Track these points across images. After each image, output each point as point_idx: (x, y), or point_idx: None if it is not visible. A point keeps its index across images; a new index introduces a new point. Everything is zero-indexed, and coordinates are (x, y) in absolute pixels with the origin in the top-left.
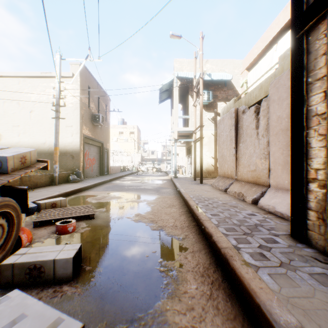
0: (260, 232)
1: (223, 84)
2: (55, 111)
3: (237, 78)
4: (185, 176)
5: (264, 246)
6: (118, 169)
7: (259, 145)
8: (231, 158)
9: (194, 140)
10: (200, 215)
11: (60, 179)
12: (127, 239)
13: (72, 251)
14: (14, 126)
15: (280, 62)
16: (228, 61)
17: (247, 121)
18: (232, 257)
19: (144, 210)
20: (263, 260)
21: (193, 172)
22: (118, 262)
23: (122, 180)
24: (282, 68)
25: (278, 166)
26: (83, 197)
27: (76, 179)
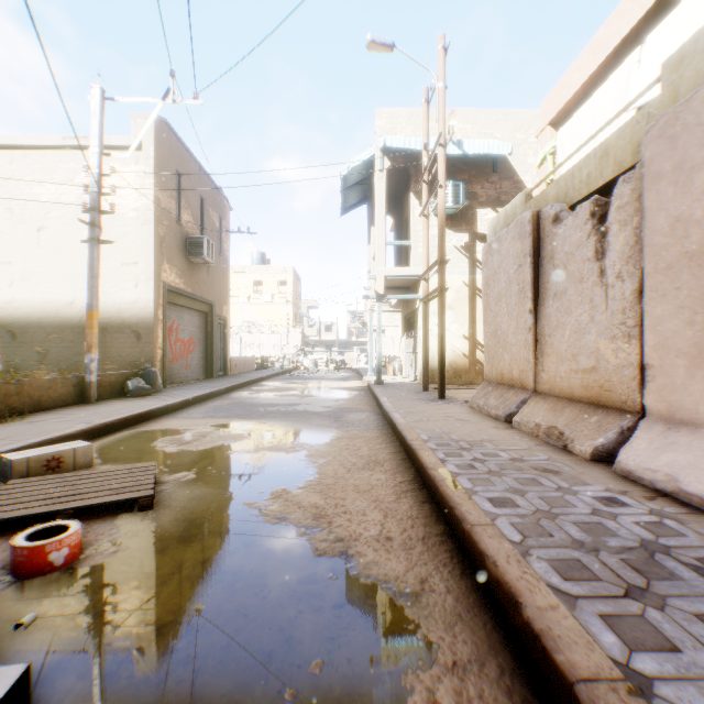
0: (676, 582)
1: (489, 166)
2: (89, 224)
3: (522, 152)
4: (401, 379)
5: None
6: (250, 365)
7: (608, 301)
8: (521, 338)
9: (424, 296)
10: (458, 504)
11: (104, 389)
12: (234, 595)
13: None
14: (1, 264)
15: (667, 76)
16: (501, 113)
17: (569, 242)
18: None
19: (299, 479)
20: None
21: (420, 371)
22: None
23: (255, 390)
24: (674, 93)
25: (673, 358)
26: (148, 435)
27: (142, 387)
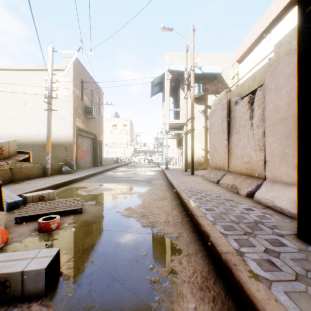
0: (262, 231)
1: (213, 77)
2: (47, 103)
3: (227, 71)
4: (176, 167)
5: (270, 250)
6: (111, 161)
7: (253, 136)
8: (223, 150)
9: (185, 132)
10: (193, 210)
11: (53, 170)
12: (115, 237)
13: (47, 259)
14: (8, 119)
15: (276, 50)
16: (218, 55)
17: (240, 112)
18: (236, 265)
19: (135, 204)
20: (273, 270)
21: (184, 163)
22: (102, 269)
23: (114, 171)
24: (278, 57)
25: (275, 157)
26: (74, 188)
27: (68, 170)
